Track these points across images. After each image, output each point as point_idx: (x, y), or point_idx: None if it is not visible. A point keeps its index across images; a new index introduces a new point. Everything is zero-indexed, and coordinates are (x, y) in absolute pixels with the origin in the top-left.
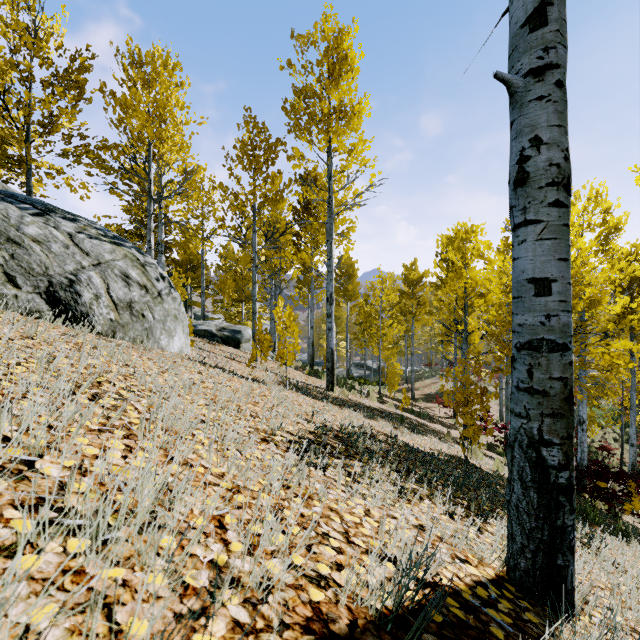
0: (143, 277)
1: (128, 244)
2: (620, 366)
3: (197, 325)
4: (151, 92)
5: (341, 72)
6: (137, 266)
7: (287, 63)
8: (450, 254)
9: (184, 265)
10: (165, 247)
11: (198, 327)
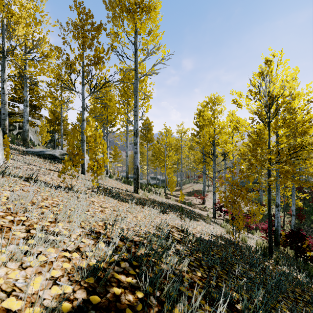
0: None
1: None
2: None
3: (45, 151)
4: None
5: None
6: None
7: None
8: (206, 112)
9: (52, 121)
10: (35, 106)
11: (45, 152)
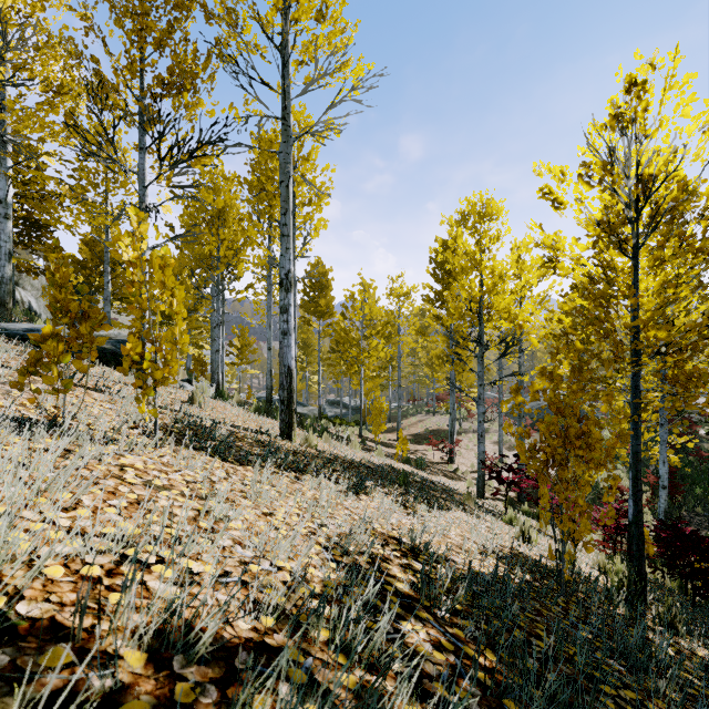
0: None
1: None
2: None
3: None
4: None
5: None
6: None
7: None
8: (460, 240)
9: (89, 266)
10: (36, 224)
11: None
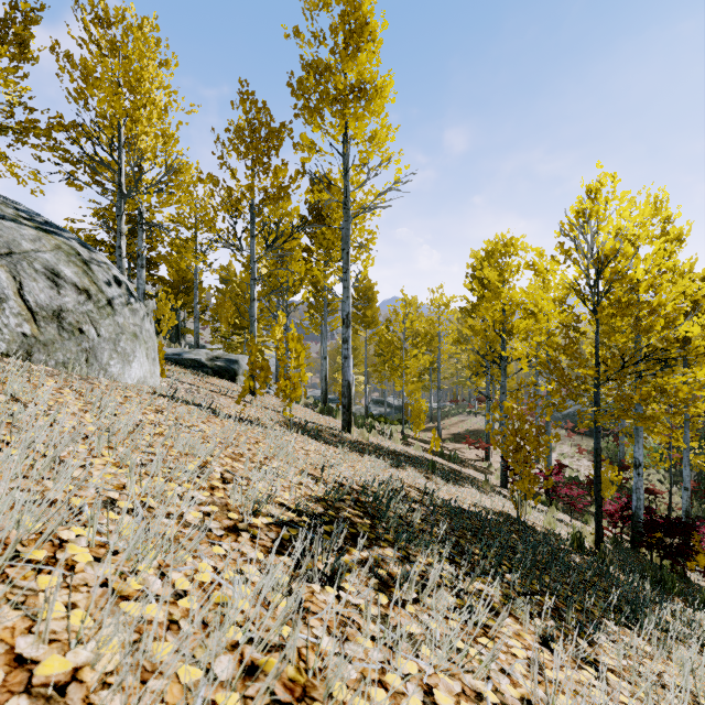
0: (84, 278)
1: (67, 234)
2: (697, 399)
3: (183, 353)
4: (124, 63)
5: (360, 45)
6: (75, 262)
7: (294, 30)
8: (486, 271)
9: (176, 286)
10: (149, 262)
11: (184, 355)
